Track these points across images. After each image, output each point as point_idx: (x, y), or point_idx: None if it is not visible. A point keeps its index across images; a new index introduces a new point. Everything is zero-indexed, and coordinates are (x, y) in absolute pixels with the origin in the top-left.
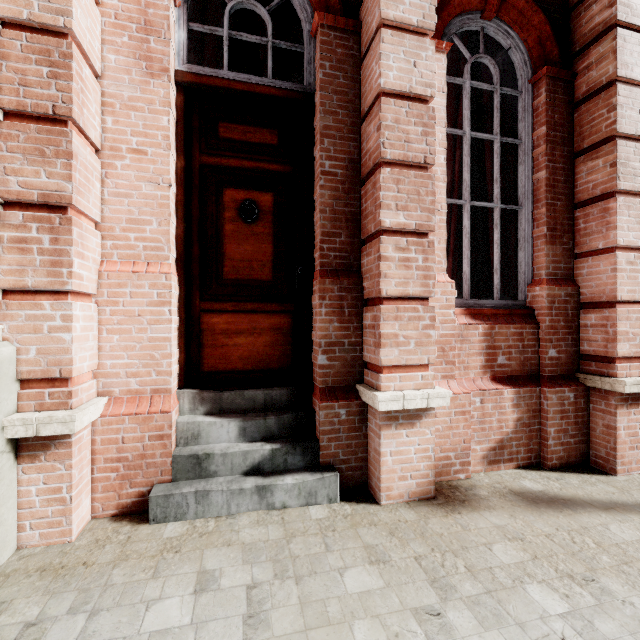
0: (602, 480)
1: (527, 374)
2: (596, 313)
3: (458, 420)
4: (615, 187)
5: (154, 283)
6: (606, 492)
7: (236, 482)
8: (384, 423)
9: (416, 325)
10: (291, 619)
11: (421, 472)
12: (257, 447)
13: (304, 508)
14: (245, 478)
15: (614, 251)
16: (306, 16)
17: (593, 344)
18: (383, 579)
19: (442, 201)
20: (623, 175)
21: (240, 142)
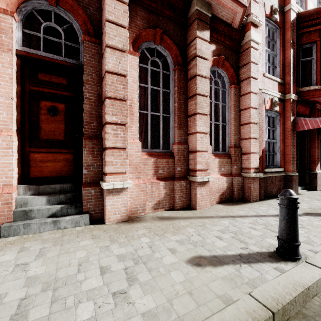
0: (191, 212)
1: (170, 177)
2: (192, 155)
3: (141, 193)
4: (196, 111)
5: (4, 139)
6: (189, 214)
7: (43, 220)
8: (107, 194)
9: (120, 158)
10: (54, 253)
11: (122, 211)
12: (54, 206)
13: (74, 228)
14: (48, 218)
15: (196, 133)
16: (80, 34)
17: (192, 165)
18: (94, 241)
19: (137, 112)
20: (199, 107)
21: (49, 82)
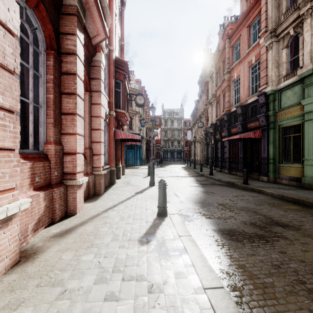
0: (74, 217)
1: (47, 184)
2: (70, 157)
3: (23, 215)
4: (76, 112)
5: None
6: (78, 220)
7: None
8: None
9: (10, 165)
10: None
11: (12, 251)
12: None
13: None
14: None
15: (76, 134)
16: None
17: (69, 168)
18: (30, 306)
19: None
20: (78, 108)
21: None
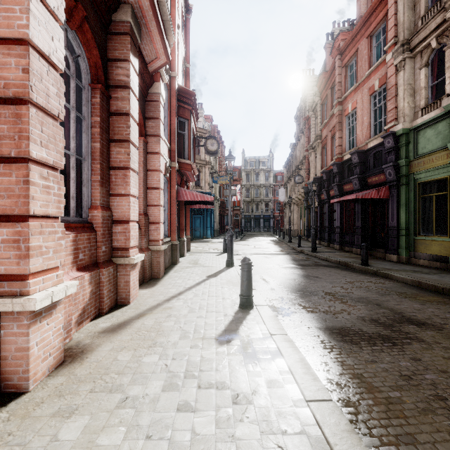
0: (127, 308)
1: (92, 263)
2: (121, 226)
3: (66, 302)
4: (130, 166)
5: None
6: (133, 312)
7: None
8: (32, 321)
9: (54, 237)
10: None
11: (56, 347)
12: None
13: None
14: None
15: (129, 196)
16: None
17: (120, 242)
18: (86, 415)
19: None
20: (132, 161)
21: None
